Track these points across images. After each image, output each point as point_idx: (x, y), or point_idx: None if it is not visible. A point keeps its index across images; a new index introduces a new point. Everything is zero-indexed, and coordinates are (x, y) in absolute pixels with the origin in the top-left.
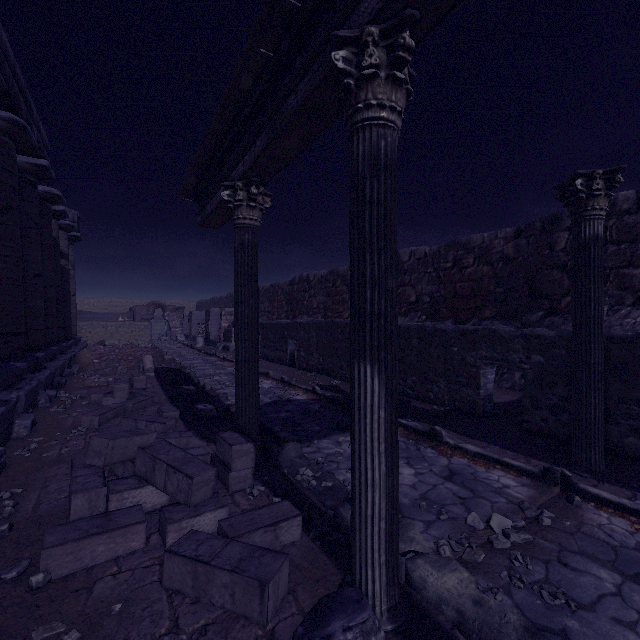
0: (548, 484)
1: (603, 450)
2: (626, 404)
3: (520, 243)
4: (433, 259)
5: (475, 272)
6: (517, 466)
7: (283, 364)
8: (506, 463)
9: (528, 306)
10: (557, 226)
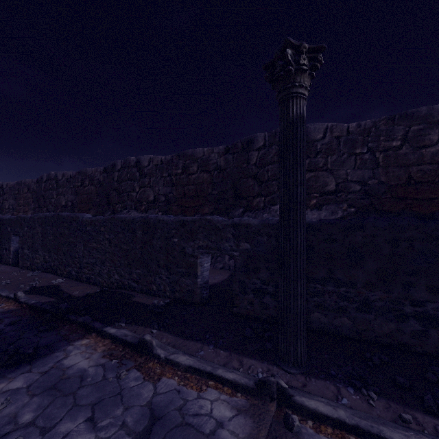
0: (264, 400)
1: (306, 338)
2: (312, 283)
3: (228, 157)
4: (167, 166)
5: (198, 178)
6: (231, 380)
7: (5, 264)
8: (220, 377)
9: (233, 205)
10: (251, 147)
